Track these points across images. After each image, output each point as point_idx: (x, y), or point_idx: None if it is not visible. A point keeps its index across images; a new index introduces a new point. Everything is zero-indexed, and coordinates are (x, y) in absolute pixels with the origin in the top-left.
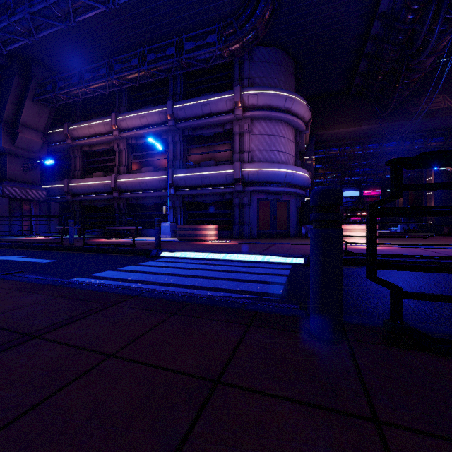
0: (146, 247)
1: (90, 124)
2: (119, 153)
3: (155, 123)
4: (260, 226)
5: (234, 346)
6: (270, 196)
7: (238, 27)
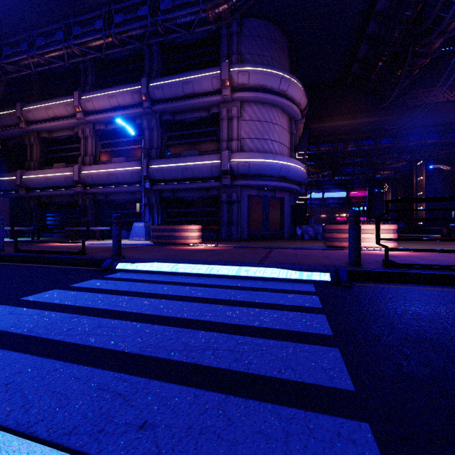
0: (101, 255)
1: (48, 105)
2: (85, 140)
3: (127, 104)
4: (251, 226)
5: None
6: (262, 192)
7: None
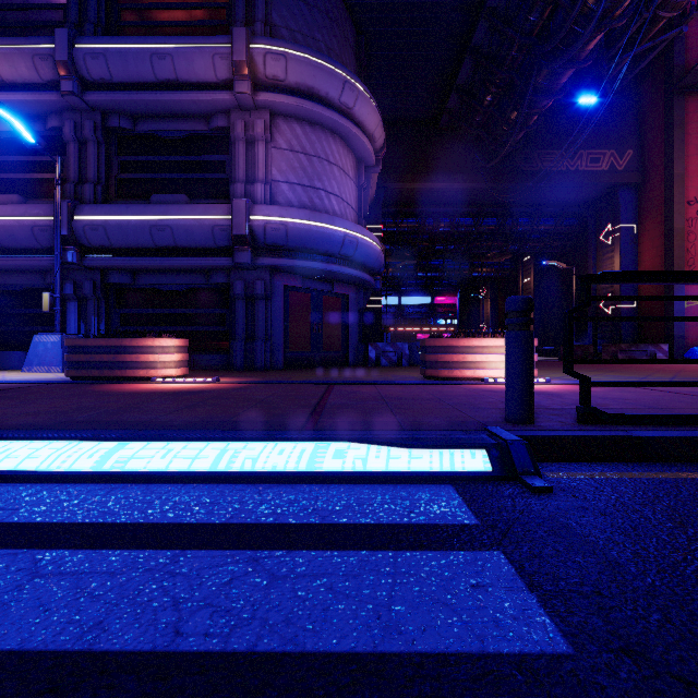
0: None
1: None
2: None
3: (23, 81)
4: (290, 344)
5: None
6: (310, 284)
7: None
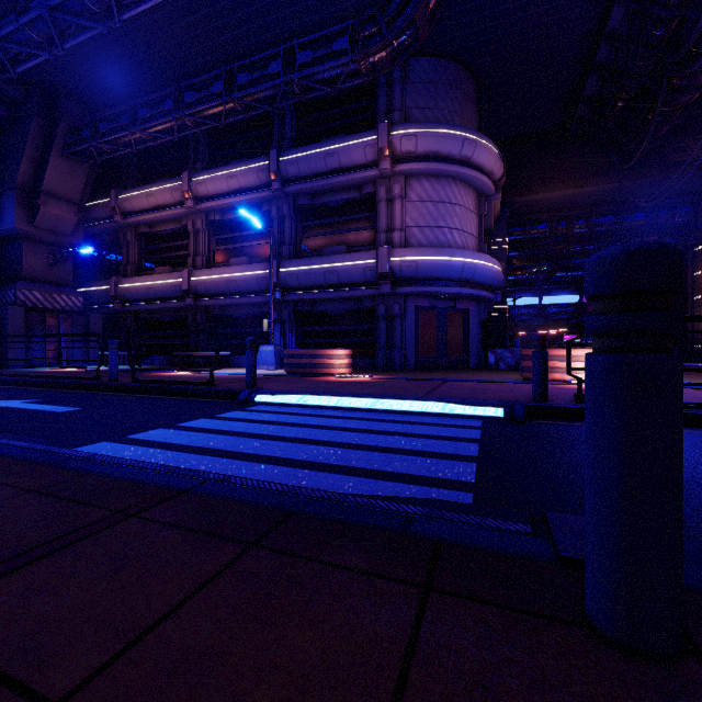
0: (232, 386)
1: (149, 191)
2: (195, 236)
3: (251, 186)
4: (420, 351)
5: (396, 674)
6: (436, 302)
7: (384, 23)
